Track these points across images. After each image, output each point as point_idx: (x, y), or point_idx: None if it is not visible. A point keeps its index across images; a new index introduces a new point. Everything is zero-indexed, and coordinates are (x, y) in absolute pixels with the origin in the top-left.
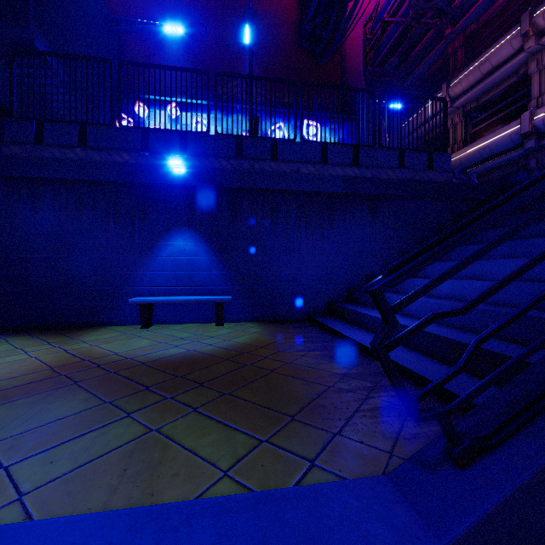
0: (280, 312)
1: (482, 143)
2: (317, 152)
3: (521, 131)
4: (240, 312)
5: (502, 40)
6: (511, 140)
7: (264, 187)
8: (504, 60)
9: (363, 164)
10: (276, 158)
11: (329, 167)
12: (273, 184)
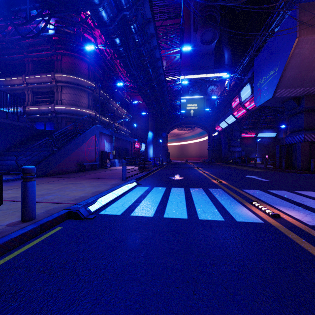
0: None
1: (39, 108)
2: None
3: (51, 110)
4: None
5: (46, 75)
6: (49, 111)
7: None
8: (47, 82)
9: None
10: None
11: None
12: None
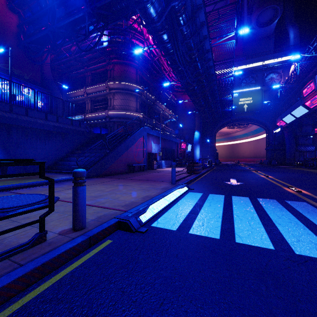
0: (29, 170)
1: (96, 114)
2: (43, 116)
3: (105, 115)
4: (12, 170)
5: (101, 84)
6: (103, 116)
7: (23, 125)
8: (102, 91)
9: (59, 122)
10: (27, 115)
11: (48, 121)
12: (27, 124)
